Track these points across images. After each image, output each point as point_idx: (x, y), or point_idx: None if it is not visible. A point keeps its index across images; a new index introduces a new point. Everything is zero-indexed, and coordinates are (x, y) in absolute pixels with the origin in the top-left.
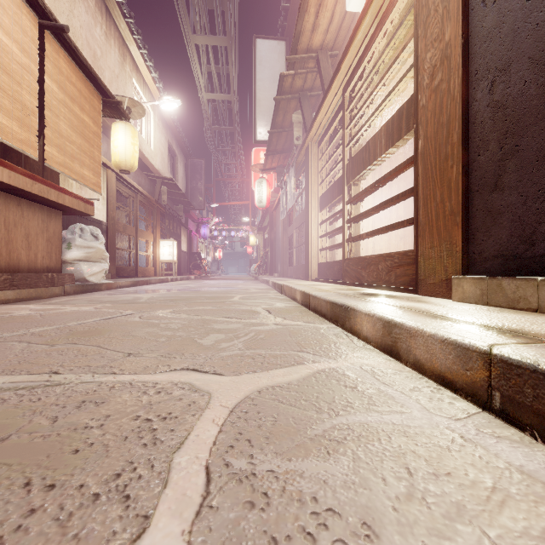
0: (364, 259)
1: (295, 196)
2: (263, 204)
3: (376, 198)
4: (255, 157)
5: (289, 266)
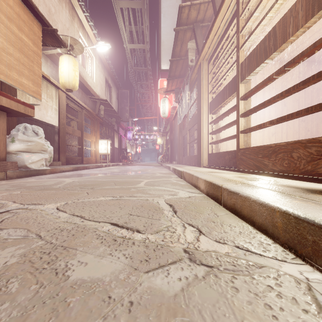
0: (268, 147)
1: (189, 104)
2: (166, 115)
3: (253, 103)
4: (160, 85)
5: (183, 156)
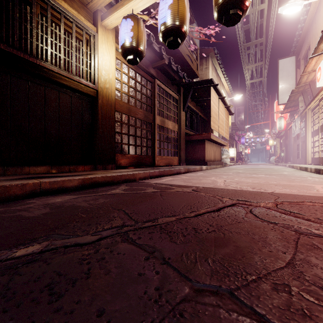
0: None
1: (300, 129)
2: (281, 129)
3: None
4: (276, 105)
5: (297, 158)
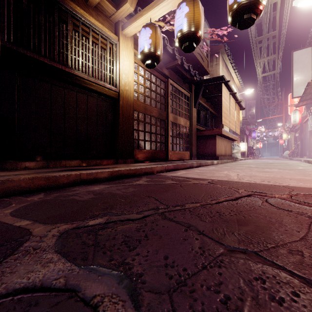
0: None
1: None
2: (296, 123)
3: None
4: (290, 98)
5: None
